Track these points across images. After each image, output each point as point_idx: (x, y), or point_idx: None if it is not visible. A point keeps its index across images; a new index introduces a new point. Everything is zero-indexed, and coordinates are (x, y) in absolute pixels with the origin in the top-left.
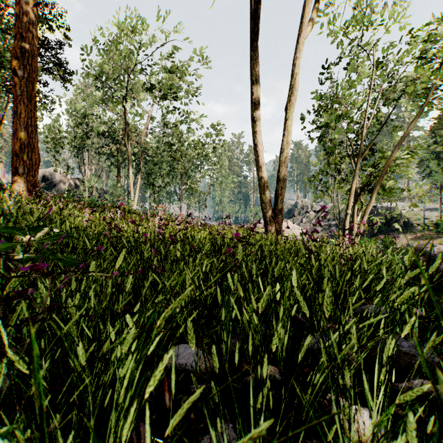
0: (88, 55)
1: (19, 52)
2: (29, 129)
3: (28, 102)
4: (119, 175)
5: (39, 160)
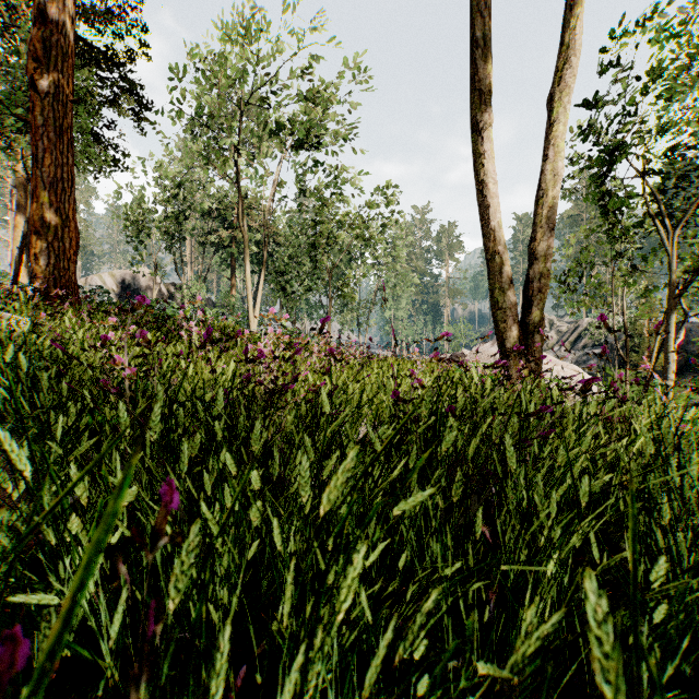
0: (180, 81)
1: (39, 49)
2: (58, 185)
3: (56, 138)
4: (234, 277)
5: (78, 242)
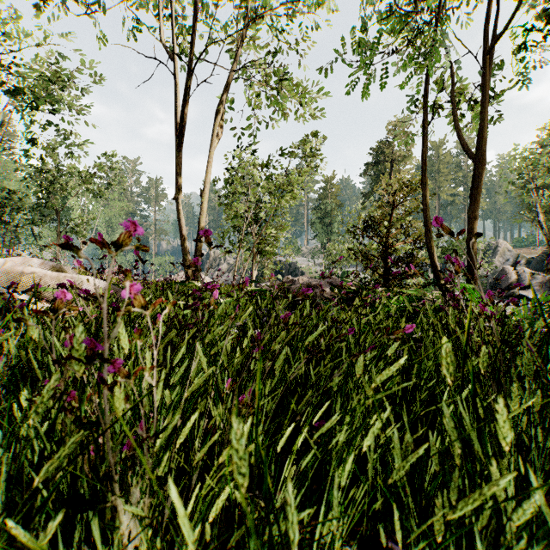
0: None
1: None
2: None
3: None
4: None
5: None
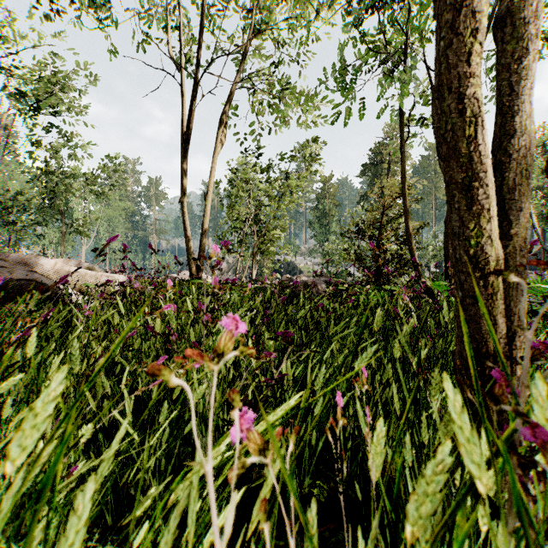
0: None
1: None
2: None
3: None
4: None
5: None
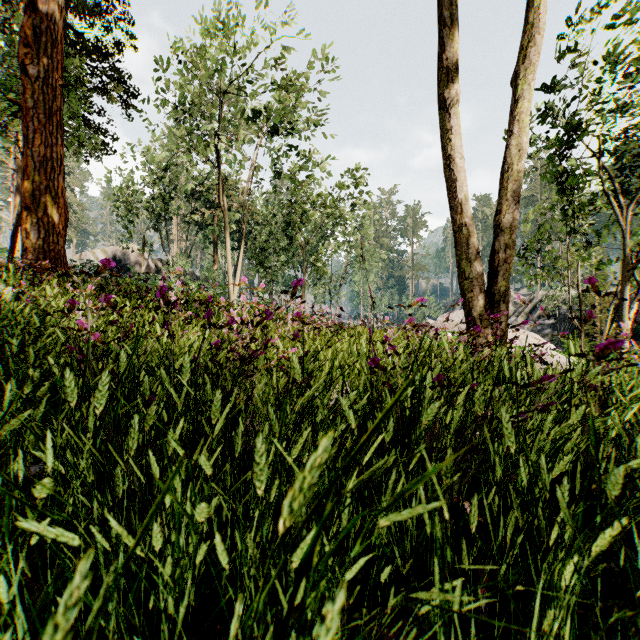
0: (165, 71)
1: (30, 35)
2: (48, 164)
3: (46, 120)
4: (216, 253)
5: (66, 218)
